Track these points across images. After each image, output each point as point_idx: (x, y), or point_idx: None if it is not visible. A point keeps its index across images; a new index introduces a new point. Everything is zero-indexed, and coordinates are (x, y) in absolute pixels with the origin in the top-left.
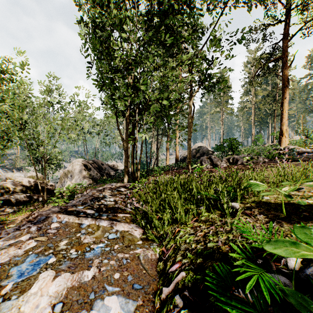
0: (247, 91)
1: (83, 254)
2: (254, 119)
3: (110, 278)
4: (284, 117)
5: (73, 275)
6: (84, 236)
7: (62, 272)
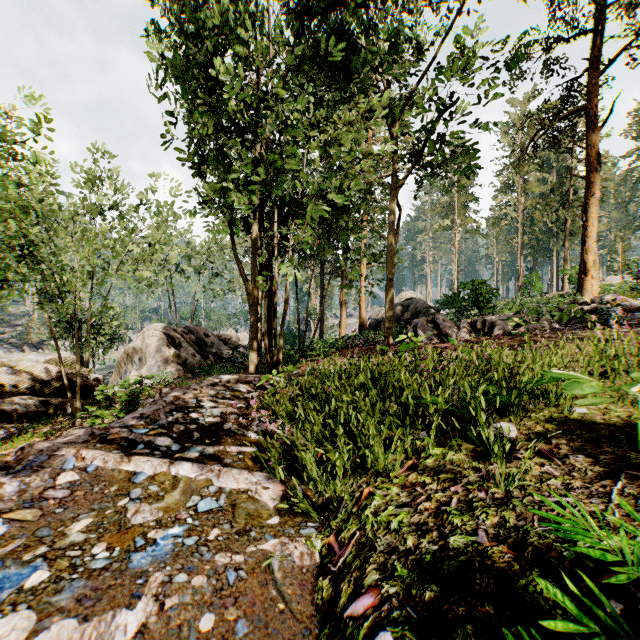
0: (507, 184)
1: (125, 558)
2: (522, 241)
3: (187, 629)
4: (590, 235)
5: (85, 625)
6: (137, 506)
7: (56, 615)
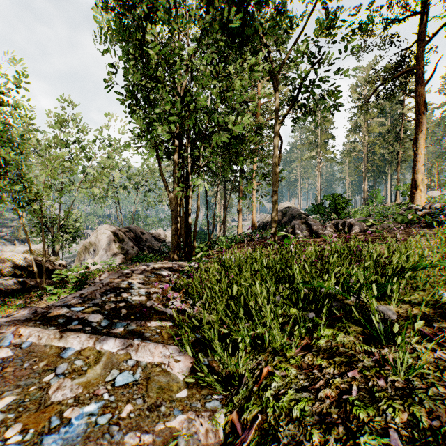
0: (356, 126)
1: (36, 441)
2: (366, 167)
3: None
4: (419, 161)
5: None
6: (60, 382)
7: None
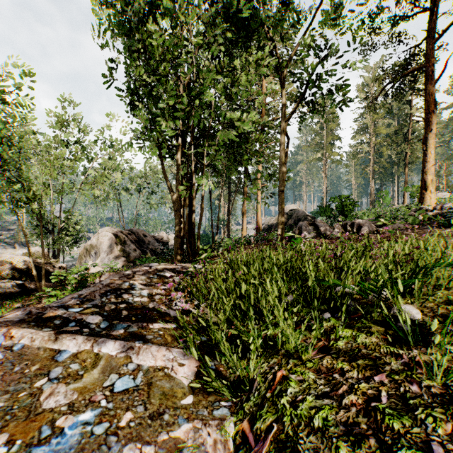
0: (362, 127)
1: None
2: (373, 169)
3: None
4: (429, 161)
5: None
6: (53, 387)
7: None
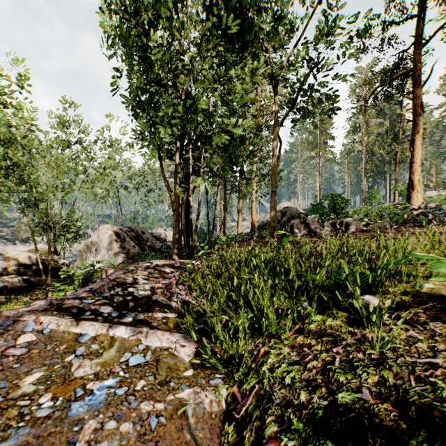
0: (355, 127)
1: (66, 407)
2: (365, 167)
3: None
4: (416, 161)
5: None
6: (80, 361)
7: None
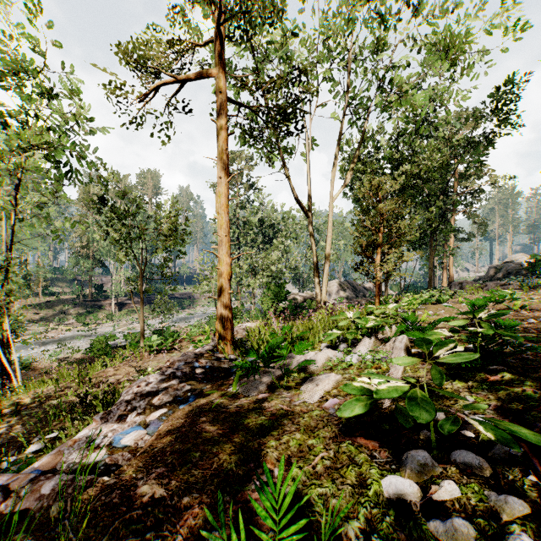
0: None
1: None
2: None
3: None
4: None
5: None
6: None
7: None
